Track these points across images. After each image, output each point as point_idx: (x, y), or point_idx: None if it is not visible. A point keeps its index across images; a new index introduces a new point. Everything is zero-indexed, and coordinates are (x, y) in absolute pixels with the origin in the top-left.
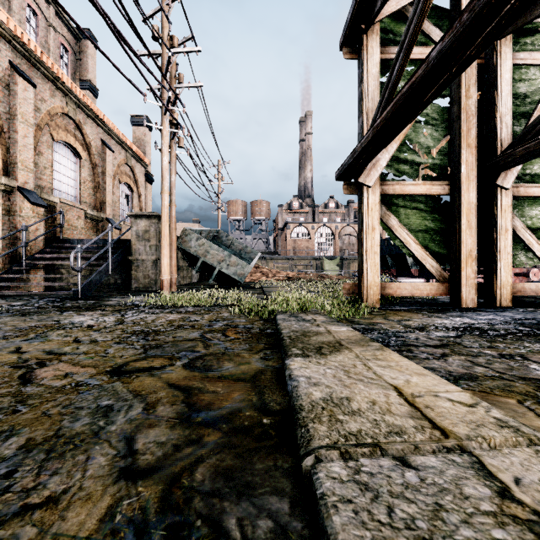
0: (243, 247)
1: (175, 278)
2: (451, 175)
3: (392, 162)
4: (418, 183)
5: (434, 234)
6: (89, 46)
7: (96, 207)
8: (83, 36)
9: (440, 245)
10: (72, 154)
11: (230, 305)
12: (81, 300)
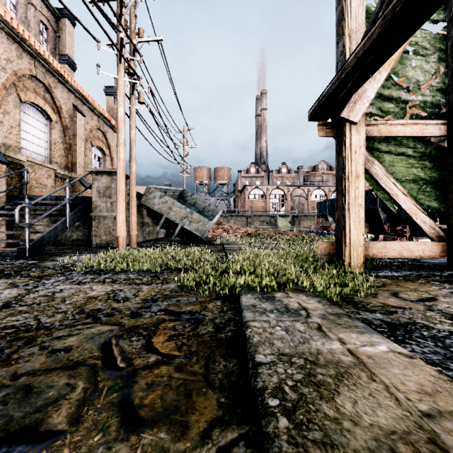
0: (206, 206)
1: (135, 235)
2: (450, 112)
3: (374, 100)
4: (407, 122)
5: (424, 185)
6: (67, 25)
7: (68, 167)
8: (62, 15)
9: (431, 198)
10: (43, 116)
11: (184, 269)
12: (21, 260)
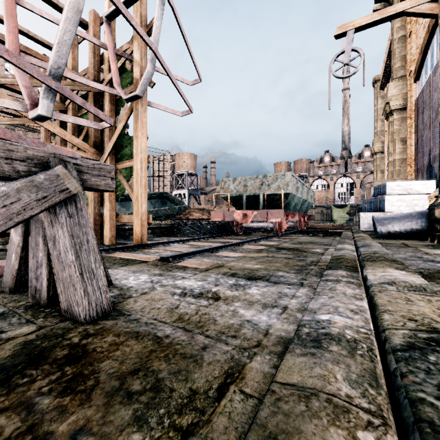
0: (178, 202)
1: None
2: None
3: None
4: None
5: None
6: None
7: None
8: None
9: None
10: None
11: None
12: None
